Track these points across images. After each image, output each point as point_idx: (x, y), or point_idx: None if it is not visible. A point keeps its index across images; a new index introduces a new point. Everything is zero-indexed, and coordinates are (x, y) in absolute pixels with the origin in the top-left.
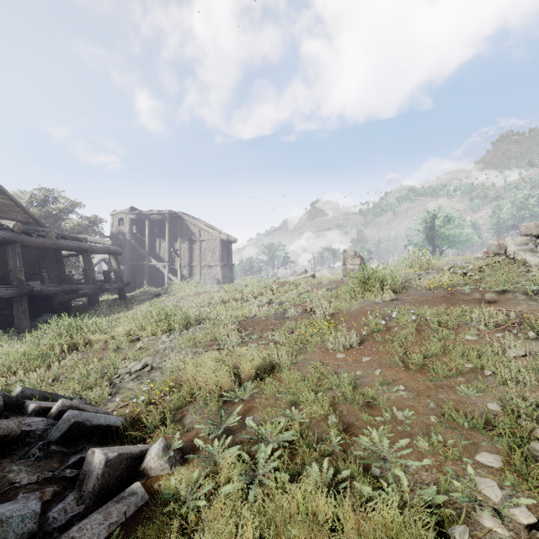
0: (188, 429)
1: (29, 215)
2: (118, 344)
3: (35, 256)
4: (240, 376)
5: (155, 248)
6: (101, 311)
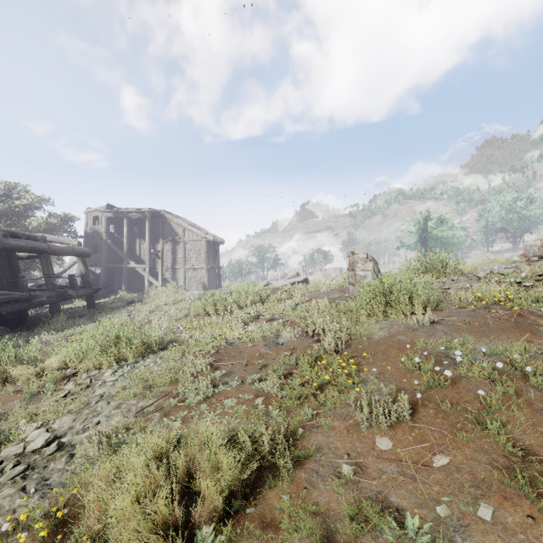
0: None
1: None
2: (41, 383)
3: None
4: (196, 493)
5: (135, 250)
6: (56, 324)
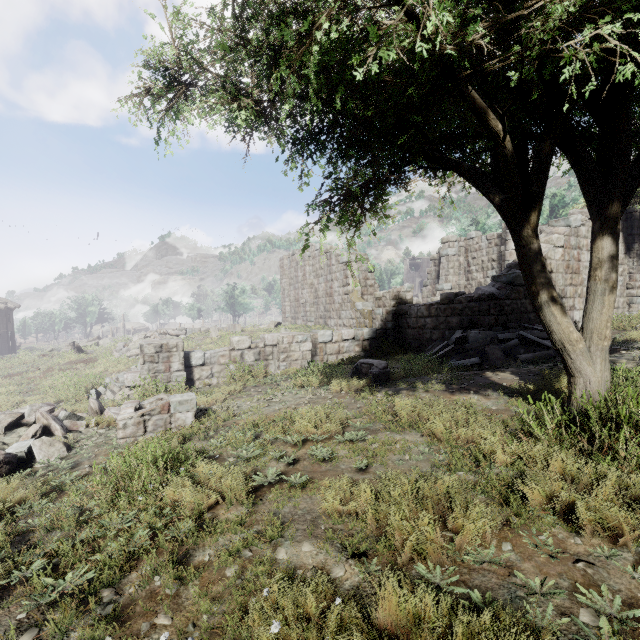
0: None
1: None
2: None
3: None
4: None
5: None
6: None
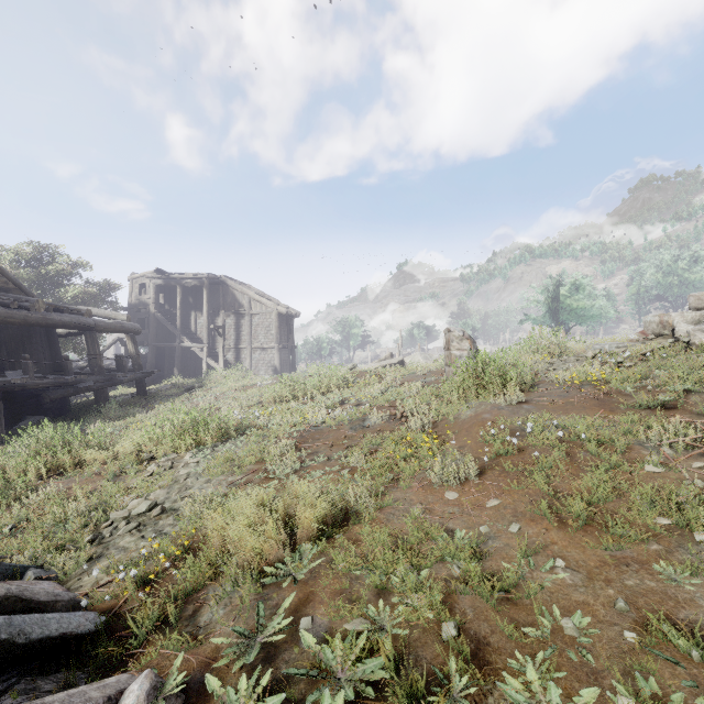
0: (201, 640)
1: (8, 278)
2: (121, 466)
3: (19, 335)
4: (295, 529)
5: (189, 325)
6: (109, 412)
